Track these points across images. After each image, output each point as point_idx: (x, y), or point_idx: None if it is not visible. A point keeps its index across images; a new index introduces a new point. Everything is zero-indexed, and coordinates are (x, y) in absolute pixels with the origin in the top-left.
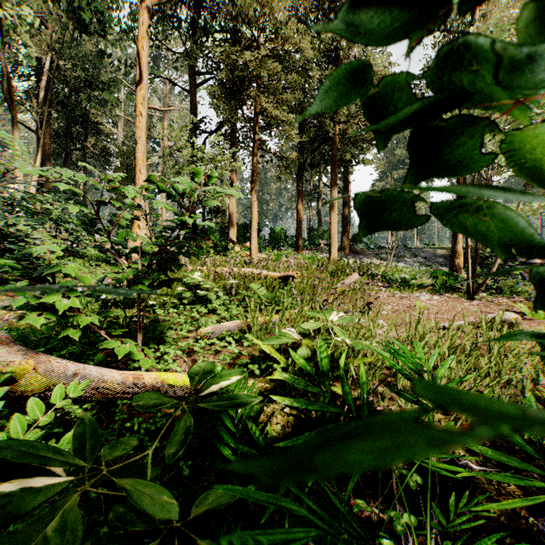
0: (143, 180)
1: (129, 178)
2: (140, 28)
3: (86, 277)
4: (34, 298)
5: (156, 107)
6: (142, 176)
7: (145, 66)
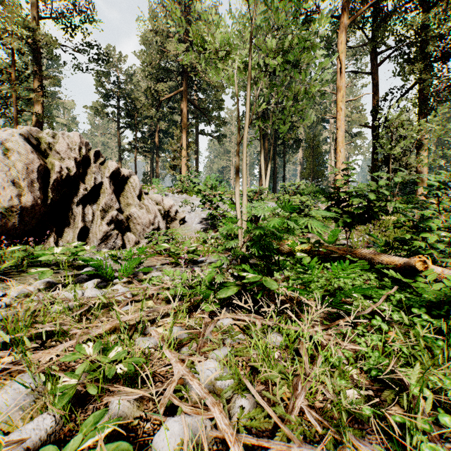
0: (342, 156)
1: (314, 155)
2: (340, 46)
3: (432, 225)
4: (412, 235)
5: (351, 99)
6: (341, 154)
7: (343, 72)
